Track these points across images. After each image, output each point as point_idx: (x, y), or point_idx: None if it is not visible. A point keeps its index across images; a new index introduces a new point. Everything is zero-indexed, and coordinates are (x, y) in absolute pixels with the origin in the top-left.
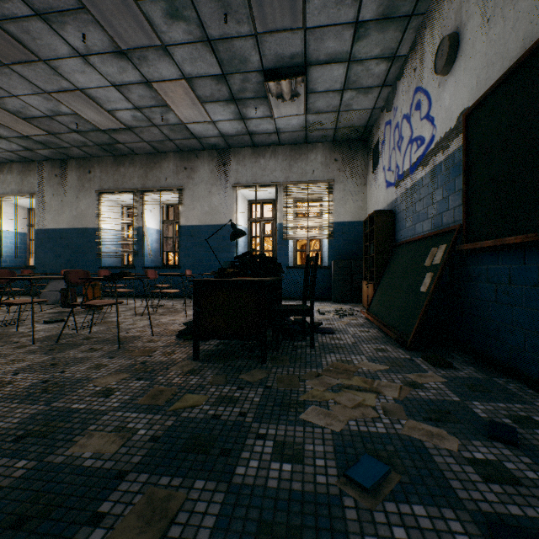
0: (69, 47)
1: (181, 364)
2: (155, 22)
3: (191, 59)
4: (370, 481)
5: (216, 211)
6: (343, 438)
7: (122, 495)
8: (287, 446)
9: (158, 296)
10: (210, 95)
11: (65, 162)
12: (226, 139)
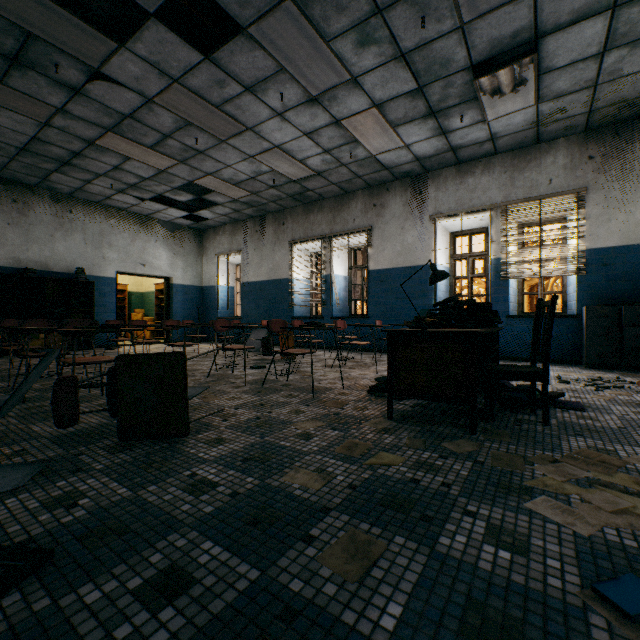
0: (269, 110)
1: (374, 420)
2: (345, 57)
3: (382, 82)
4: (637, 608)
5: (409, 251)
6: (592, 545)
7: (327, 527)
8: (505, 533)
9: (346, 349)
10: (404, 116)
11: (263, 217)
12: (422, 162)
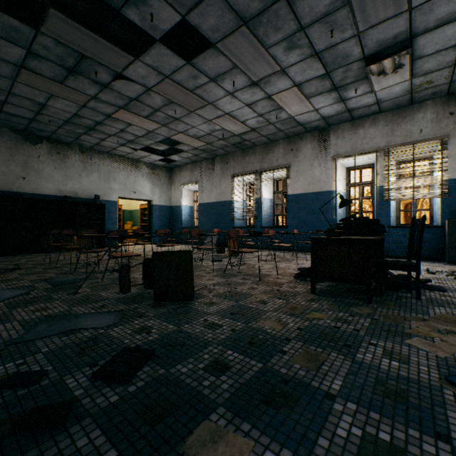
0: (224, 91)
1: (303, 294)
2: (277, 57)
3: (301, 71)
4: None
5: (316, 181)
6: (446, 362)
7: (291, 347)
8: (394, 354)
9: (271, 249)
10: (315, 91)
11: (213, 159)
12: (327, 120)
